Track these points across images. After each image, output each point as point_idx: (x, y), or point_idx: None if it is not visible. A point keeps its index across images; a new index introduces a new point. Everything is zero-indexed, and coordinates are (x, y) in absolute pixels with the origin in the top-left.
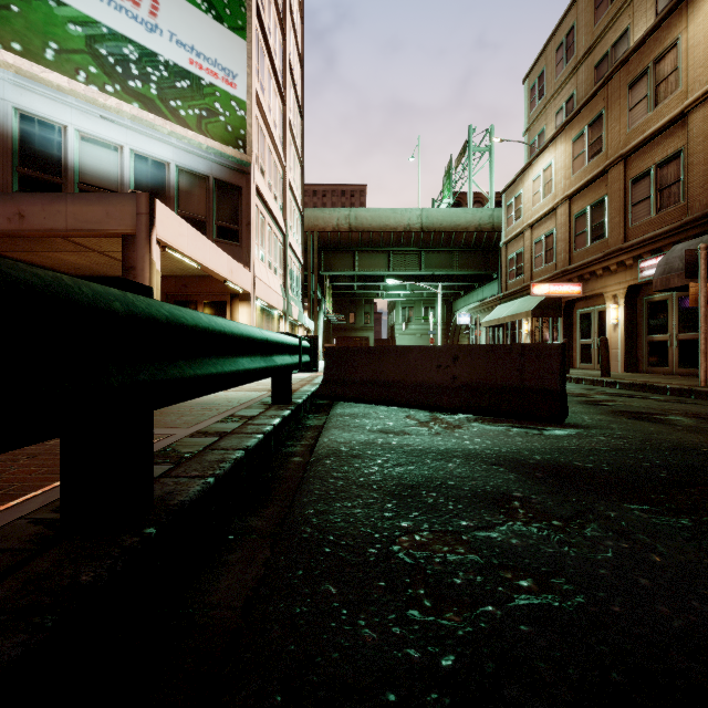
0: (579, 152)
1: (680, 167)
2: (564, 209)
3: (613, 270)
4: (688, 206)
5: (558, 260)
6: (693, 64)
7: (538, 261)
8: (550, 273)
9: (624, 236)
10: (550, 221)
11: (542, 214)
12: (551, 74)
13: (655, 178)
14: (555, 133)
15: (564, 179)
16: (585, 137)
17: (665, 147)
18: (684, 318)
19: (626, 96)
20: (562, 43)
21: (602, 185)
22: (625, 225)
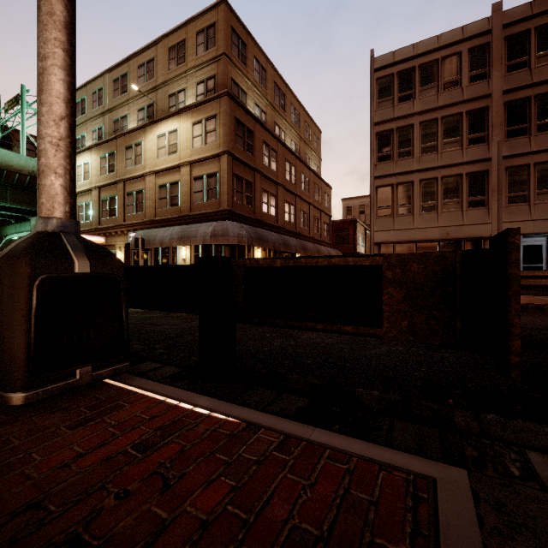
0: (104, 165)
1: (143, 197)
2: (96, 193)
3: (120, 234)
4: (145, 214)
5: (93, 221)
6: (147, 157)
7: (81, 218)
8: (88, 227)
9: (124, 219)
10: (88, 196)
11: (83, 190)
12: (90, 104)
13: (135, 197)
14: (91, 146)
15: (96, 176)
16: (107, 159)
17: (139, 185)
18: (145, 260)
19: (125, 152)
20: (96, 92)
21: (115, 189)
22: (125, 213)
